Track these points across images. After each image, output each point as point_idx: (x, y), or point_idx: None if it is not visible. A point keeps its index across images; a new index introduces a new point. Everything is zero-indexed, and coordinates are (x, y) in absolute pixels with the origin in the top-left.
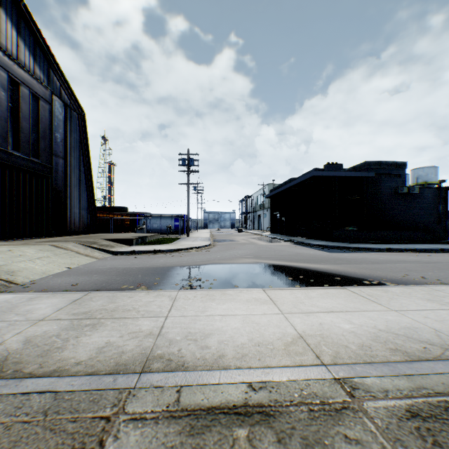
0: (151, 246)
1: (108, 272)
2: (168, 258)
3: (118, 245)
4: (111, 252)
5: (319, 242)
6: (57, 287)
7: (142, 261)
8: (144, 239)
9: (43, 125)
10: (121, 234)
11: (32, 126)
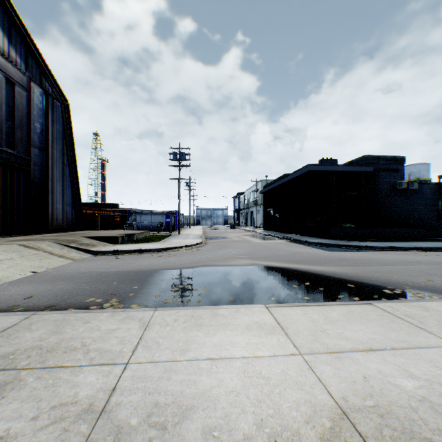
0: (137, 245)
1: (78, 278)
2: (153, 259)
3: (101, 244)
4: (91, 251)
5: (316, 239)
6: (4, 301)
7: (124, 263)
8: (131, 237)
9: (19, 113)
10: (107, 231)
11: (7, 114)
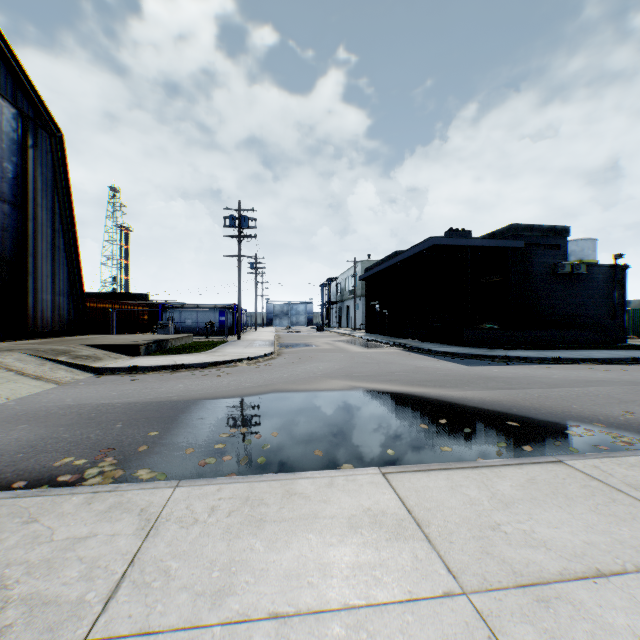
0: (170, 357)
1: (57, 417)
2: (193, 380)
3: (110, 357)
4: (92, 369)
5: (444, 347)
6: None
7: (143, 387)
8: (162, 344)
9: None
10: (126, 336)
11: None
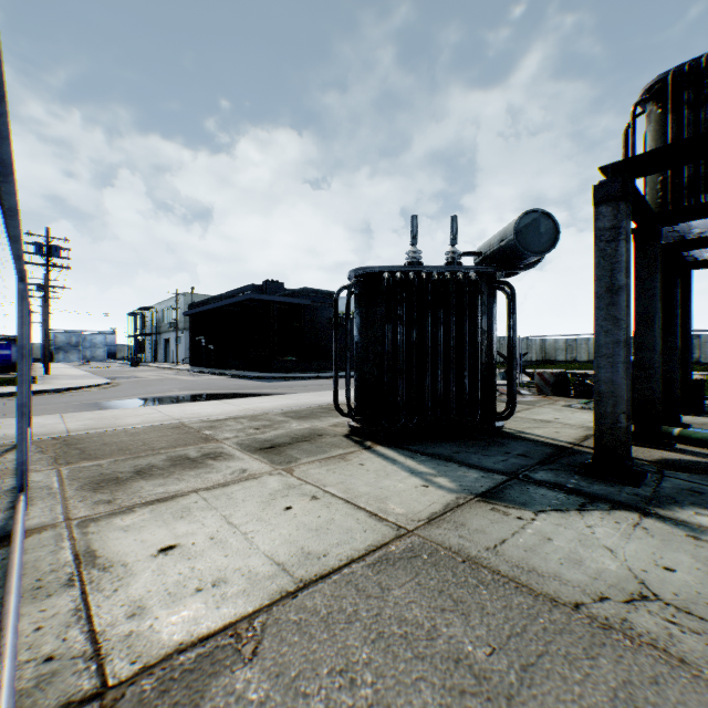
0: (10, 387)
1: (14, 411)
2: (71, 397)
3: None
4: None
5: (257, 374)
6: None
7: (36, 402)
8: None
9: None
10: None
11: None
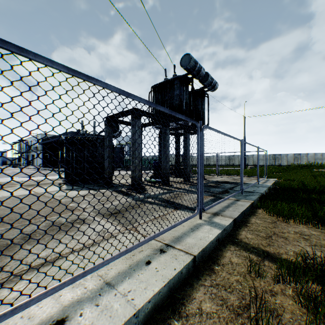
0: None
1: None
2: None
3: None
4: None
5: None
6: None
7: None
8: None
9: None
10: None
11: None
